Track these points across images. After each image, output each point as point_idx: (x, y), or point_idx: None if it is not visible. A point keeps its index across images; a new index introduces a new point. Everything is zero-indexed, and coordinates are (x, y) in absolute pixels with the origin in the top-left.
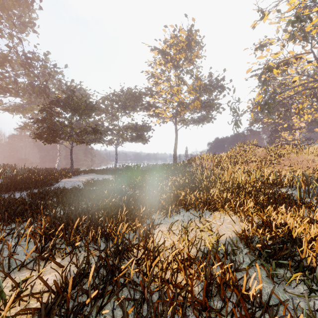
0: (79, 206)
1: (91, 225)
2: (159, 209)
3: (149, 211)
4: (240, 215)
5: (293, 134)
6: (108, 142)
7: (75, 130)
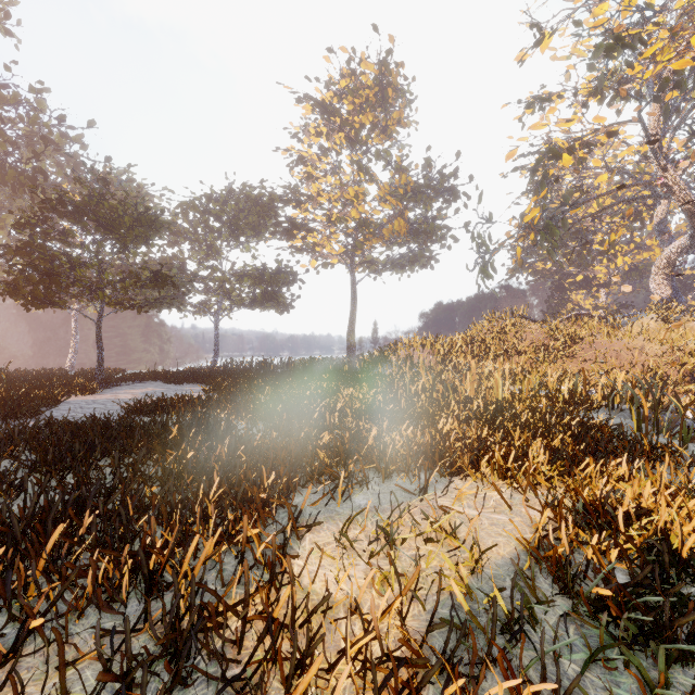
0: (87, 477)
1: (116, 535)
2: (313, 477)
3: (287, 483)
4: (520, 487)
5: (595, 297)
6: (197, 308)
7: (107, 276)
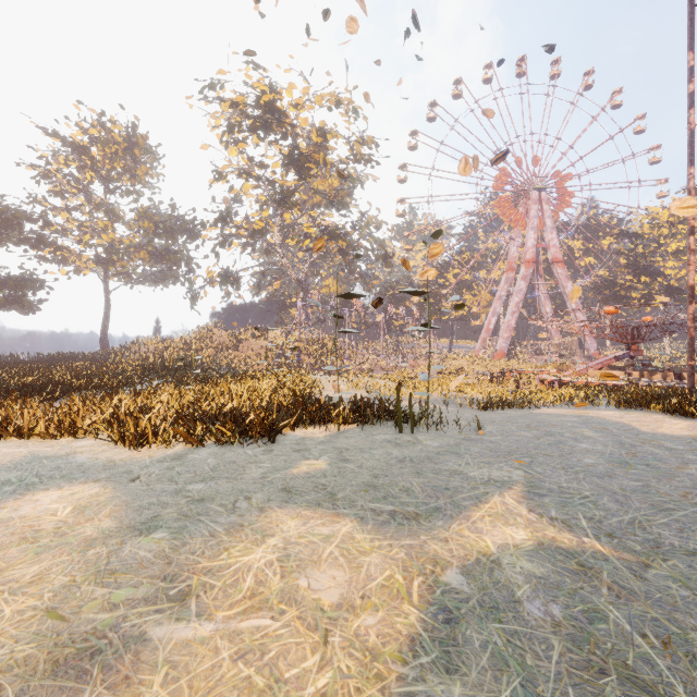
0: None
1: None
2: None
3: None
4: None
5: None
6: None
7: None
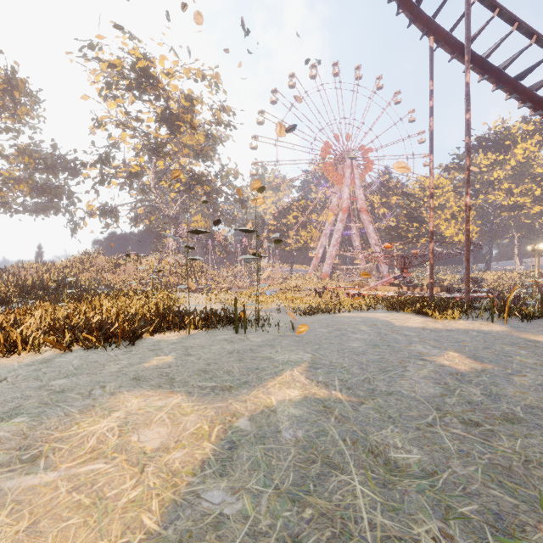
0: None
1: None
2: None
3: None
4: None
5: None
6: None
7: None
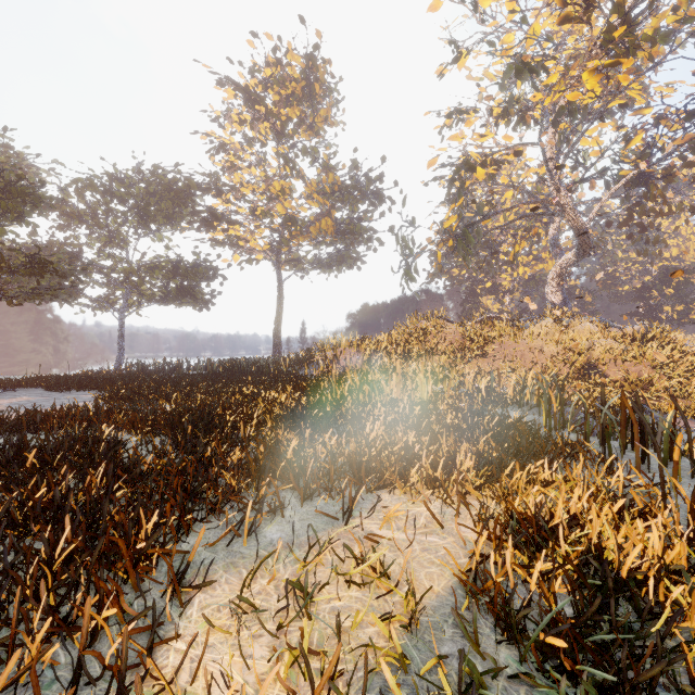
0: None
1: None
2: (215, 508)
3: (178, 521)
4: (451, 499)
5: (502, 302)
6: (98, 302)
7: None
